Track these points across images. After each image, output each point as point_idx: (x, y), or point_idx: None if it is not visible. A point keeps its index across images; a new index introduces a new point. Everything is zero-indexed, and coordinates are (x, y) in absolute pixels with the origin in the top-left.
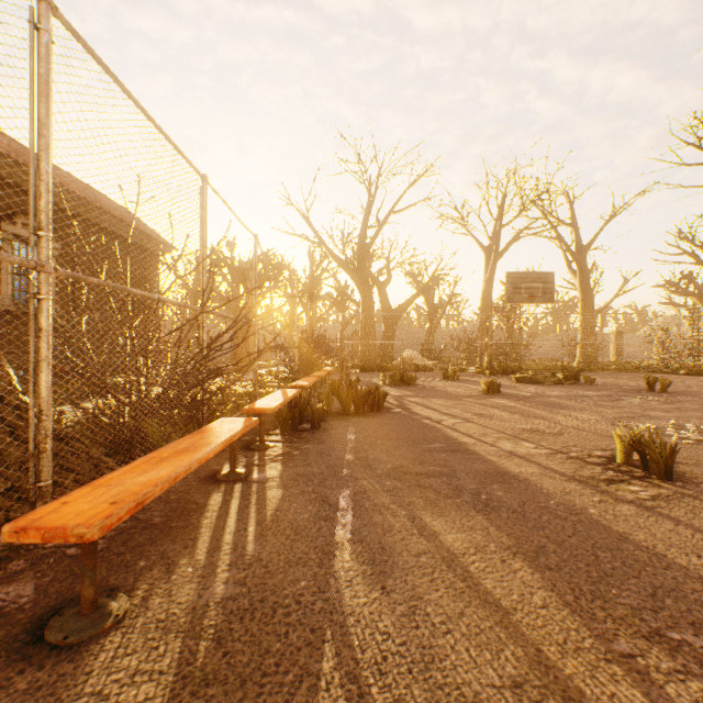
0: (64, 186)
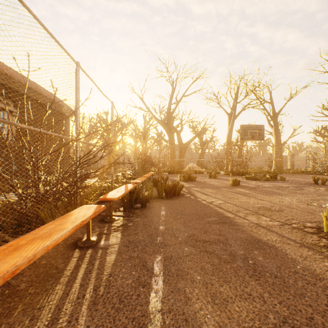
0: (19, 81)
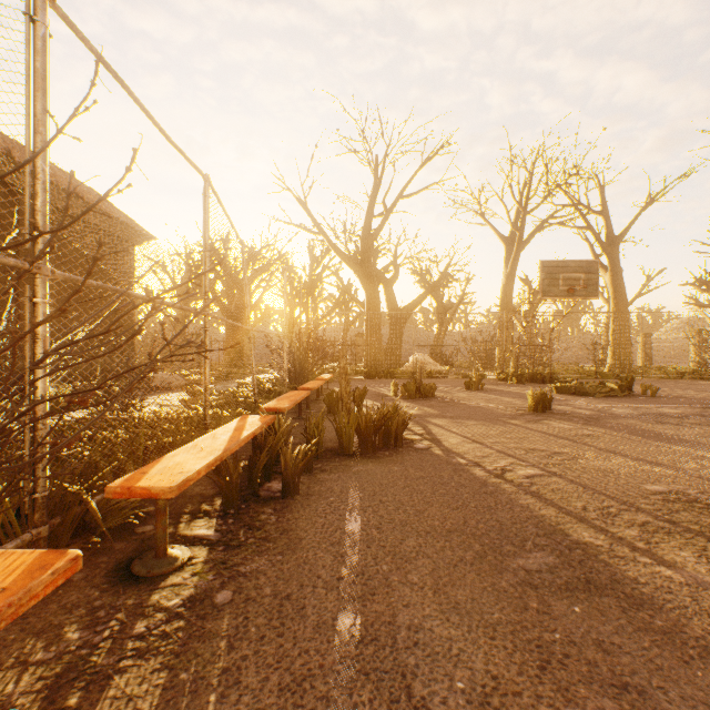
0: None
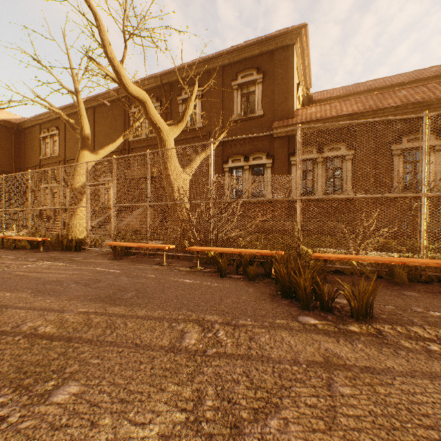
0: (436, 98)
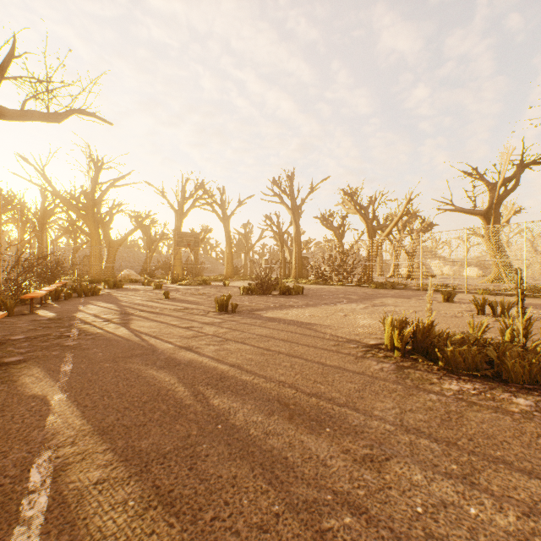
0: None
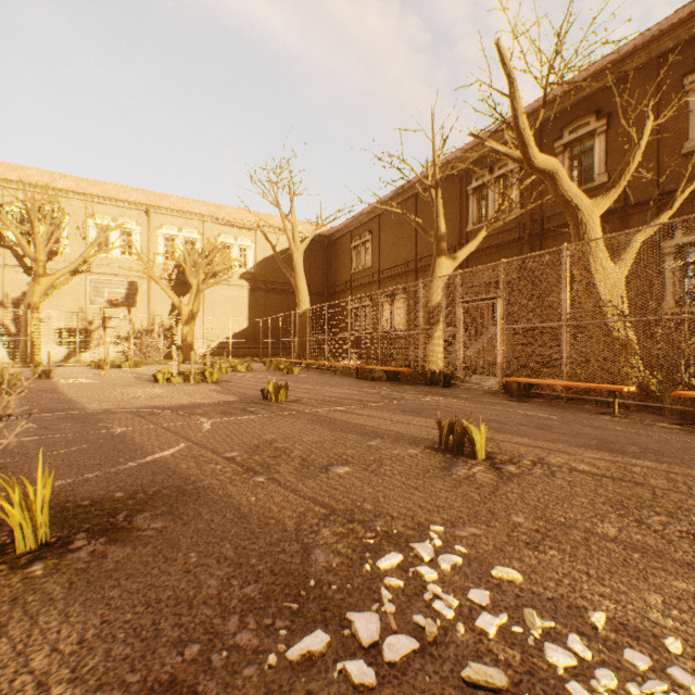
0: None
